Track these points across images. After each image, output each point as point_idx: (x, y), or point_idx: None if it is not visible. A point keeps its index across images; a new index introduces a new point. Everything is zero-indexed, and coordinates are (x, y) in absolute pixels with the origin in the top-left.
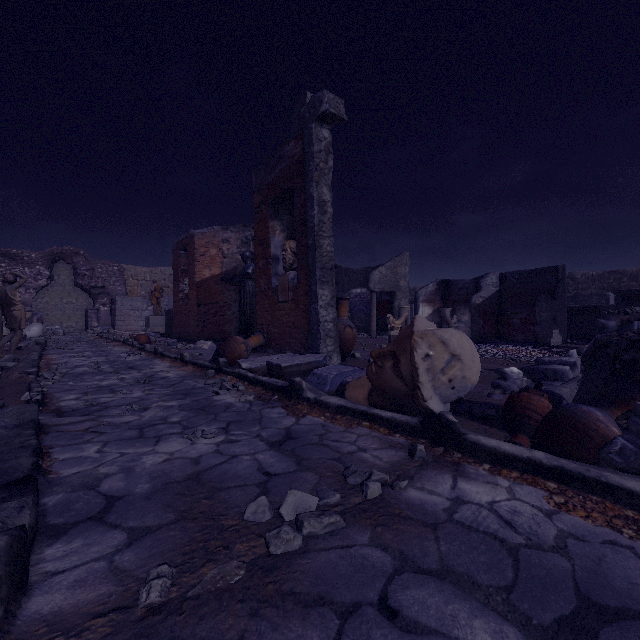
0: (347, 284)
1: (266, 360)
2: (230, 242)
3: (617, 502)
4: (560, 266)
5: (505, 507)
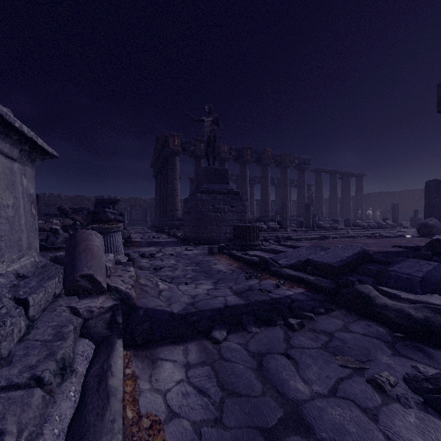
0: None
1: None
2: None
3: None
4: (39, 194)
5: None
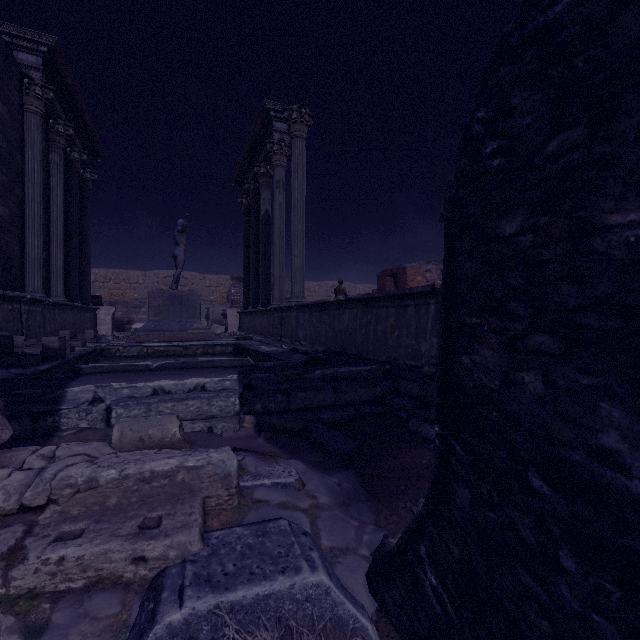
0: None
1: None
2: (431, 272)
3: None
4: None
5: None
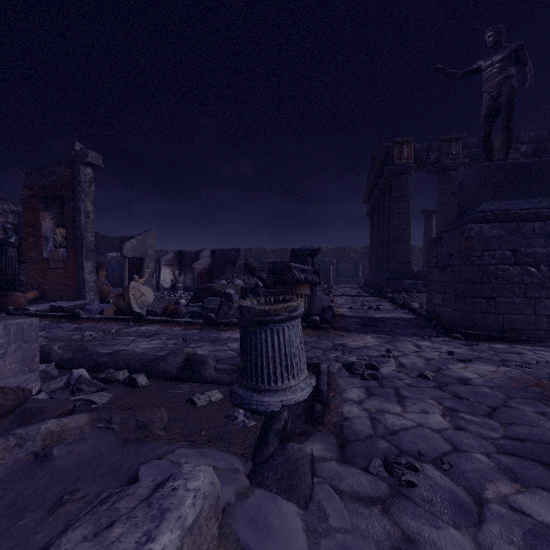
0: (104, 248)
1: (48, 305)
2: None
3: (175, 324)
4: (240, 248)
5: (149, 328)
